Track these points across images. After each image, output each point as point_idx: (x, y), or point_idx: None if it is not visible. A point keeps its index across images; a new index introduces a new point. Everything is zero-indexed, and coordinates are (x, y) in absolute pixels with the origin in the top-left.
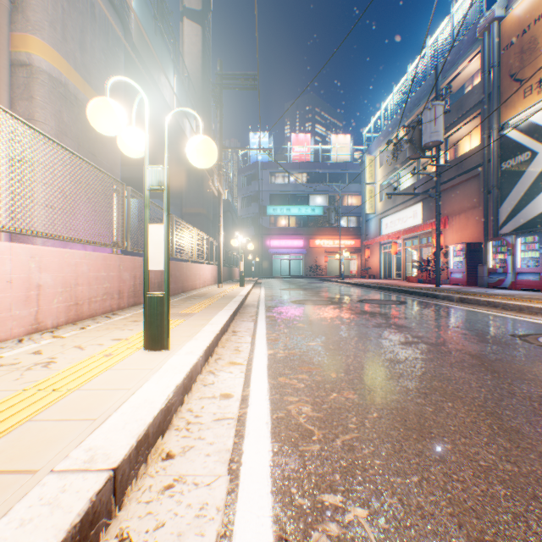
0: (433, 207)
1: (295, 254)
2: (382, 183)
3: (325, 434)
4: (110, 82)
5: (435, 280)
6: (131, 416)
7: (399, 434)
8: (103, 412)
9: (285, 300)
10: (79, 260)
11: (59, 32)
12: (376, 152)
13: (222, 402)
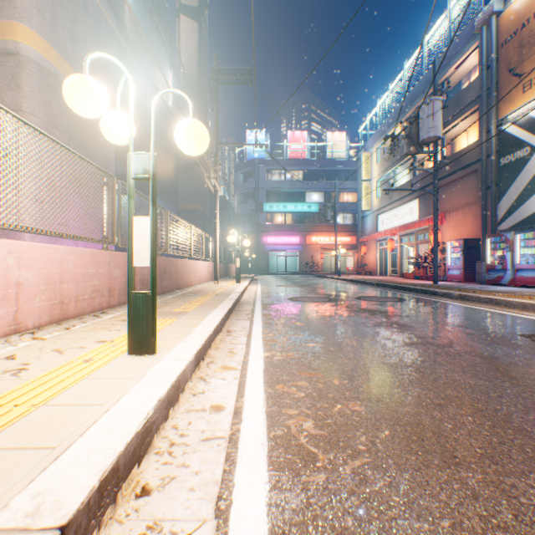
0: (429, 204)
1: (291, 251)
2: (378, 180)
3: (331, 459)
4: (89, 58)
5: (433, 277)
6: (99, 442)
7: (418, 459)
8: (66, 437)
9: (282, 297)
10: (64, 256)
11: (48, 21)
12: (372, 148)
13: (212, 416)
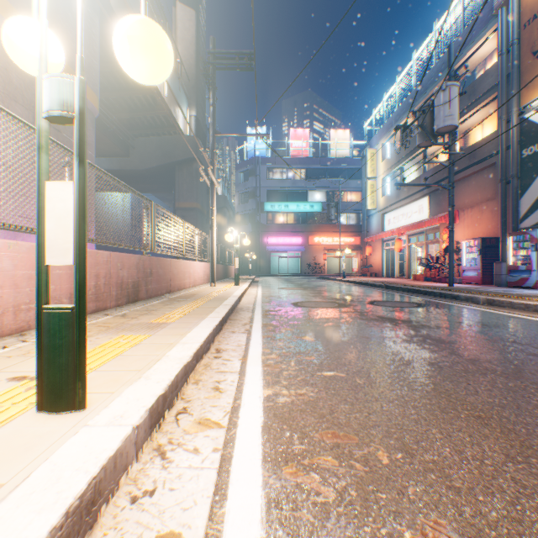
0: (441, 201)
1: (293, 252)
2: (384, 177)
3: None
4: None
5: (448, 279)
6: None
7: None
8: None
9: (285, 301)
10: None
11: None
12: (378, 145)
13: None
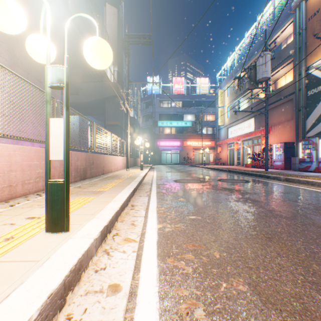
0: (261, 121)
1: (174, 150)
2: (228, 106)
3: None
4: None
5: (265, 166)
6: None
7: None
8: None
9: (170, 179)
10: (12, 152)
11: None
12: (225, 87)
13: (107, 301)
